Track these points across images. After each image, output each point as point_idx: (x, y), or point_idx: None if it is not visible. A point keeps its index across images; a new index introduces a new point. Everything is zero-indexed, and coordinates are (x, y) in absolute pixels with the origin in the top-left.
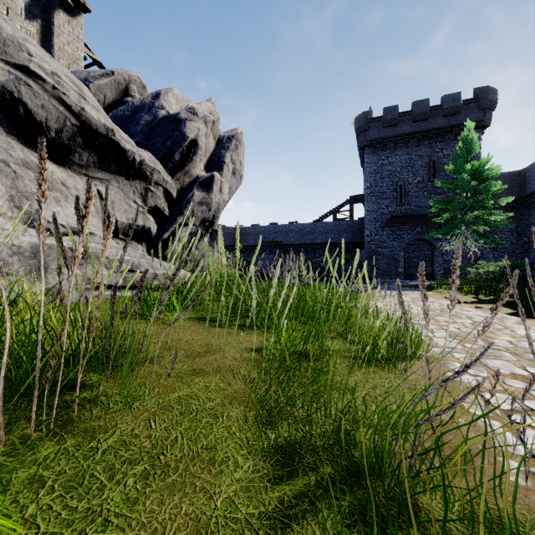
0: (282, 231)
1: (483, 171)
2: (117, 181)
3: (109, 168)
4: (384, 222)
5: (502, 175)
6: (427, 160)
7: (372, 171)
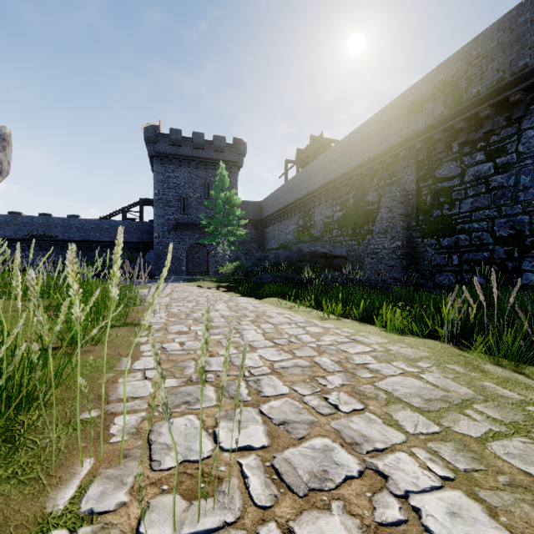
0: (59, 224)
1: (233, 200)
2: None
3: None
4: (170, 227)
5: (251, 202)
6: (204, 182)
7: (160, 180)
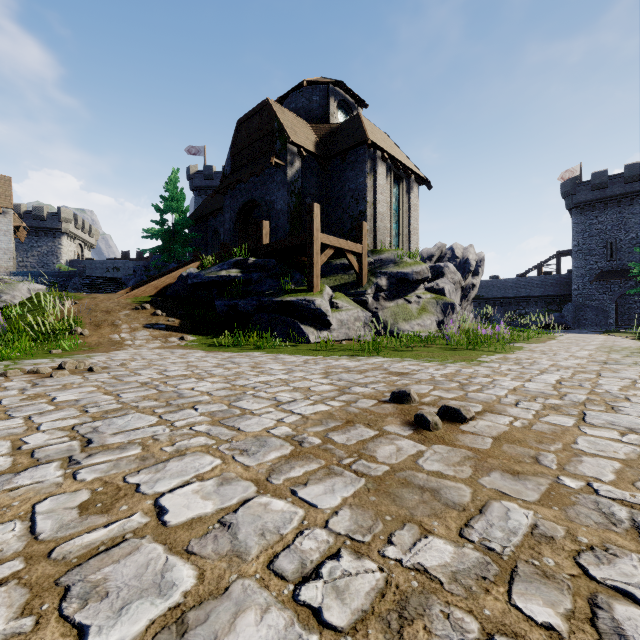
0: (484, 286)
1: None
2: (458, 292)
3: (458, 289)
4: (592, 277)
5: None
6: None
7: (579, 231)
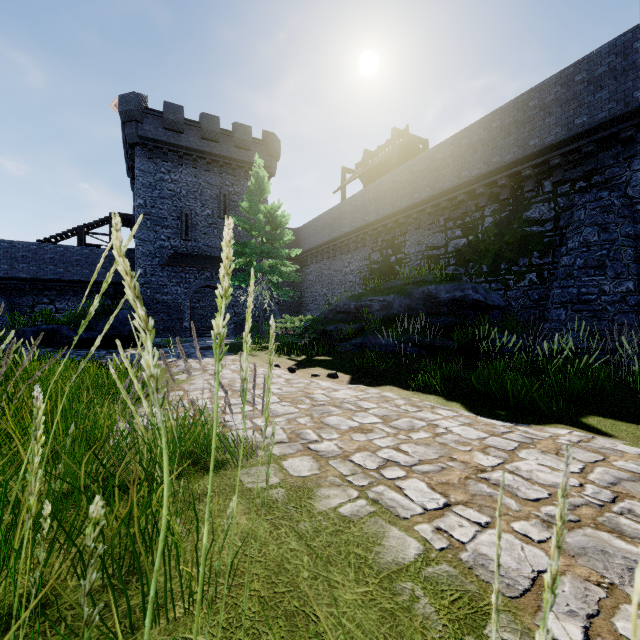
0: None
1: (279, 217)
2: None
3: None
4: (164, 259)
5: (283, 229)
6: (218, 192)
7: (147, 184)
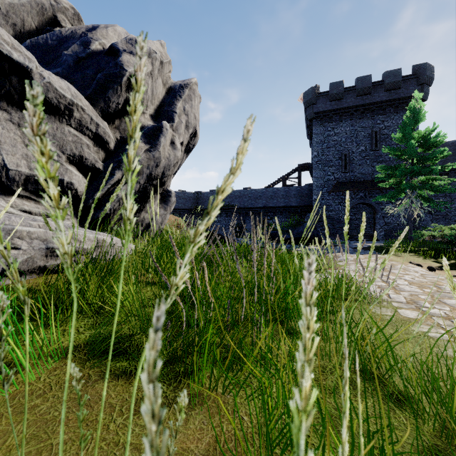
0: (237, 195)
1: (429, 138)
2: (6, 111)
3: None
4: (330, 188)
5: None
6: (370, 131)
7: (319, 141)
